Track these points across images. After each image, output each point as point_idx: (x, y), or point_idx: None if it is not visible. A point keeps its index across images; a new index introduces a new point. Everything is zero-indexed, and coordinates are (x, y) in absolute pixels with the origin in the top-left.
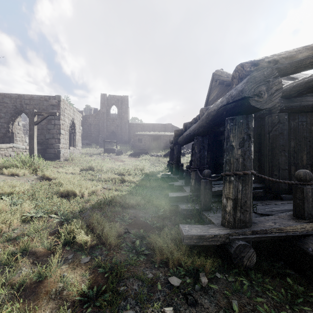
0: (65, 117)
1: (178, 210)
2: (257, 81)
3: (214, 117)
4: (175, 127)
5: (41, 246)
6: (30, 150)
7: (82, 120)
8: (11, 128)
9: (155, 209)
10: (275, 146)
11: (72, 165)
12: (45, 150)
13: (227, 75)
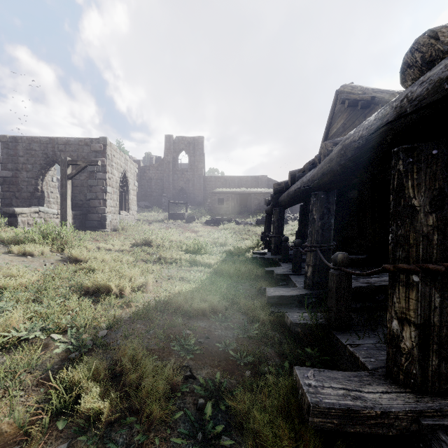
0: (114, 168)
1: (284, 320)
2: None
3: (359, 151)
4: (272, 181)
5: (8, 416)
6: (62, 216)
7: (140, 173)
8: (41, 186)
9: (244, 321)
10: None
11: (121, 237)
12: (85, 216)
13: (363, 90)
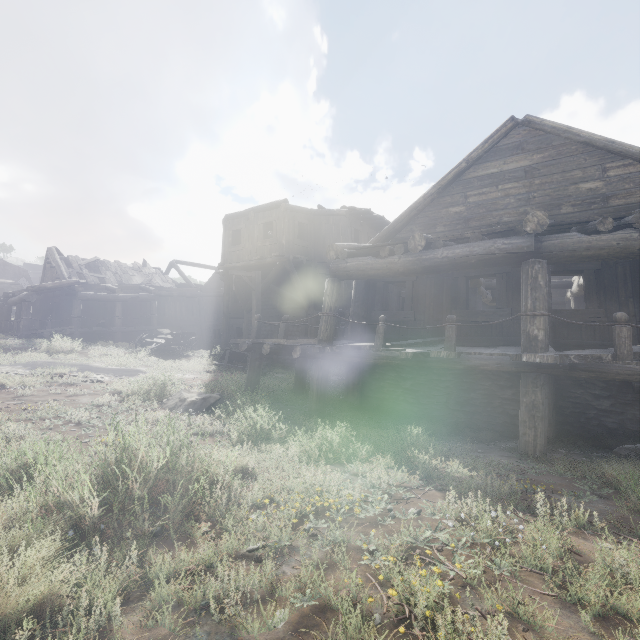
0: None
1: None
2: (29, 295)
3: (21, 300)
4: (12, 265)
5: None
6: None
7: None
8: None
9: None
10: (63, 310)
11: None
12: None
13: (54, 260)
